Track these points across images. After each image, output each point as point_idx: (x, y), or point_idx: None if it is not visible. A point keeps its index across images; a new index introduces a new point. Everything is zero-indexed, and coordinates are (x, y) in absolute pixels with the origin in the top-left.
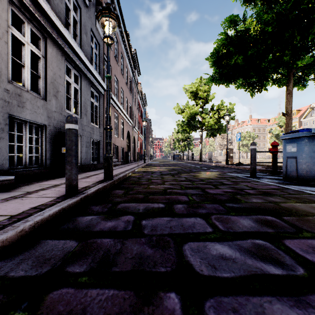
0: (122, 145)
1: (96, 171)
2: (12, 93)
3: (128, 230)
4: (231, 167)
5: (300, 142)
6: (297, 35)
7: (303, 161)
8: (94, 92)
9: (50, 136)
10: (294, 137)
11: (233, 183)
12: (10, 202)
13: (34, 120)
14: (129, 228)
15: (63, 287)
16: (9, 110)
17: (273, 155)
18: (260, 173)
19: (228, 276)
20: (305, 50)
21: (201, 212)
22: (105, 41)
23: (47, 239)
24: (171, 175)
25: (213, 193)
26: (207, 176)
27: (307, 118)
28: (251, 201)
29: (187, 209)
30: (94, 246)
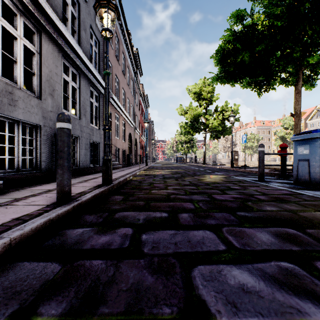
0: (124, 147)
1: (96, 174)
2: (2, 91)
3: (125, 248)
4: (236, 170)
5: (313, 144)
6: (308, 30)
7: (317, 164)
8: (94, 92)
9: (46, 137)
10: (306, 138)
11: (241, 187)
12: None
13: (28, 120)
14: (126, 245)
15: None
16: None
17: (282, 157)
18: (267, 176)
19: None
20: (316, 46)
21: (209, 224)
22: (103, 35)
23: (24, 261)
24: (174, 179)
25: (221, 199)
26: (213, 180)
27: (313, 120)
28: (265, 209)
29: (194, 219)
30: (81, 272)
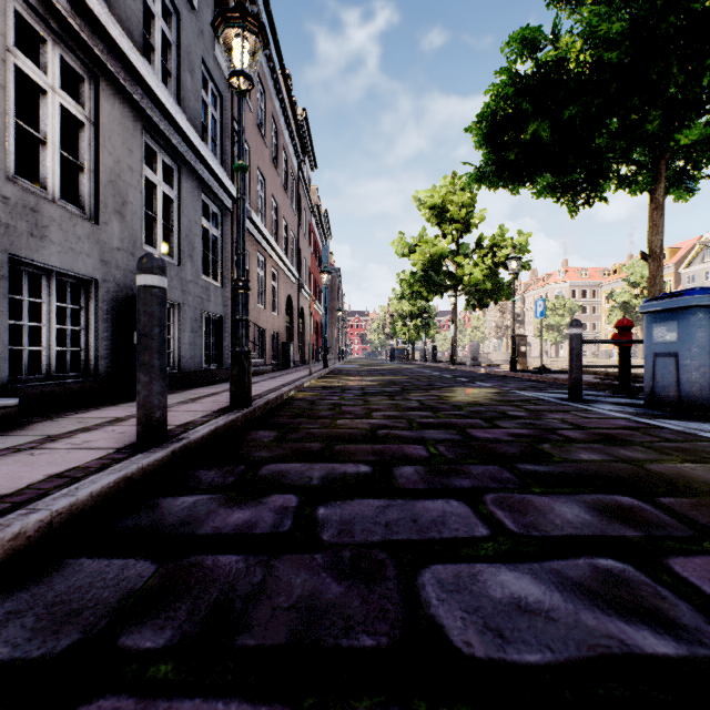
0: (276, 327)
1: (215, 385)
2: (15, 205)
3: (283, 532)
4: (523, 377)
5: (687, 320)
6: (678, 73)
7: (694, 364)
8: (211, 206)
9: (108, 306)
10: (672, 308)
11: (530, 414)
12: (2, 461)
13: (70, 269)
14: (286, 527)
15: (107, 693)
16: (8, 244)
17: (622, 349)
18: (590, 390)
19: (537, 662)
20: (695, 108)
21: (459, 486)
22: (232, 85)
23: (81, 557)
24: (386, 397)
25: (486, 438)
26: (471, 399)
27: (693, 267)
28: (577, 458)
29: (426, 478)
30: (197, 576)
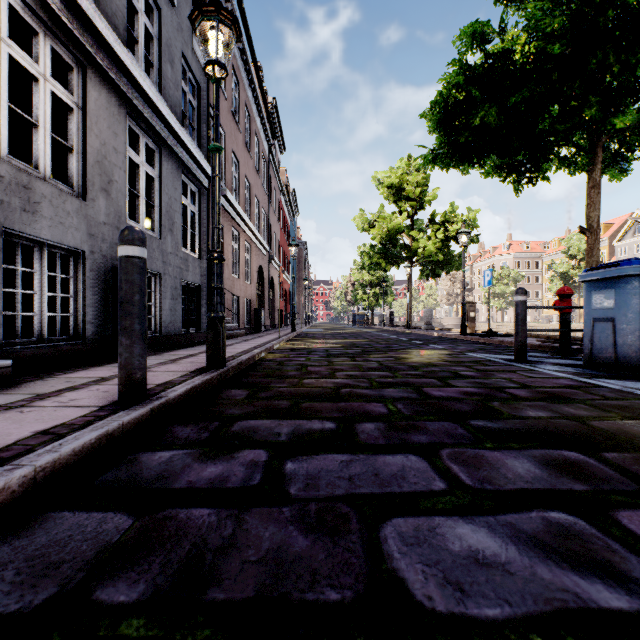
0: (248, 295)
1: (193, 347)
2: (9, 183)
3: (253, 486)
4: (472, 340)
5: (623, 288)
6: (614, 63)
7: (630, 328)
8: (189, 185)
9: (95, 275)
10: (609, 277)
11: (480, 374)
12: None
13: (59, 241)
14: (256, 481)
15: None
16: (2, 219)
17: (563, 315)
18: (533, 352)
19: (496, 616)
20: (629, 95)
21: (416, 442)
22: (208, 73)
23: (62, 511)
24: (348, 358)
25: (441, 396)
26: (425, 360)
27: (625, 241)
28: (525, 415)
29: (386, 434)
30: (171, 529)
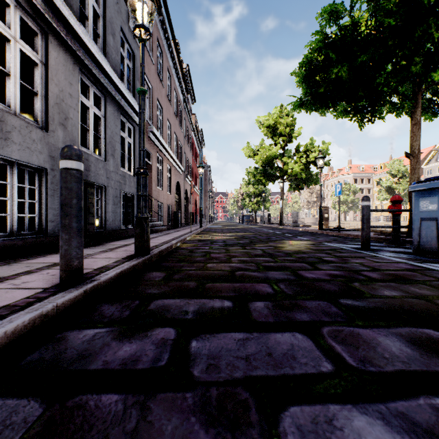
0: (169, 202)
1: (128, 239)
2: None
3: (161, 367)
4: (327, 234)
5: None
6: (435, 31)
7: None
8: (126, 123)
9: (55, 186)
10: (433, 187)
11: (338, 259)
12: None
13: (27, 161)
14: (164, 362)
15: None
16: None
17: (395, 215)
18: (373, 242)
19: None
20: None
21: (300, 320)
22: (136, 35)
23: None
24: (240, 247)
25: (312, 277)
26: (296, 248)
27: (430, 164)
28: (382, 294)
29: (274, 312)
30: (76, 422)
